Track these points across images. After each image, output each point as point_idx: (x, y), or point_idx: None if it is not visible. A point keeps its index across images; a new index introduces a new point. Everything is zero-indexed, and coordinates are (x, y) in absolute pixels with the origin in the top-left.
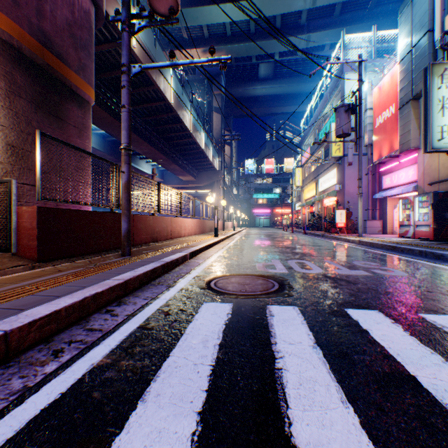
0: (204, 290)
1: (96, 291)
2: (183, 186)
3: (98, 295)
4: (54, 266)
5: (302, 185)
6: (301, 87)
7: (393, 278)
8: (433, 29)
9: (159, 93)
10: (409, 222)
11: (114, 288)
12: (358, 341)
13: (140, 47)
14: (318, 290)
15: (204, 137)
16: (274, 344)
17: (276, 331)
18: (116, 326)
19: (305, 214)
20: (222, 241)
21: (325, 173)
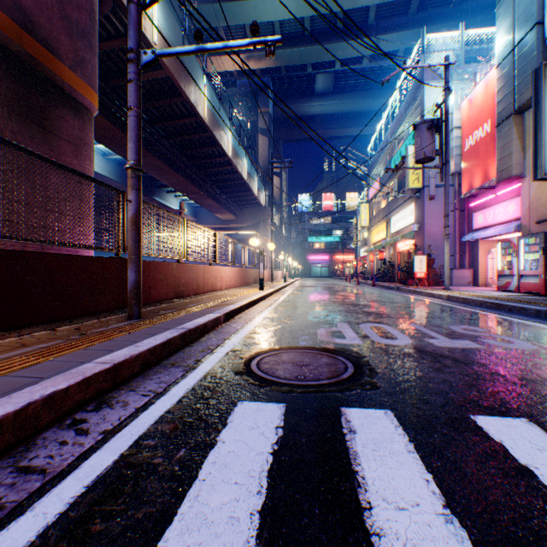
0: (241, 377)
1: (55, 388)
2: (221, 227)
3: (58, 395)
4: (20, 336)
5: (369, 226)
6: (367, 103)
7: (519, 354)
8: (543, 21)
9: (189, 107)
10: (512, 272)
11: (92, 380)
12: (526, 502)
13: (163, 45)
14: (416, 377)
15: (247, 165)
16: (366, 509)
17: (366, 472)
18: (76, 459)
19: (373, 261)
20: (269, 296)
21: (399, 210)
